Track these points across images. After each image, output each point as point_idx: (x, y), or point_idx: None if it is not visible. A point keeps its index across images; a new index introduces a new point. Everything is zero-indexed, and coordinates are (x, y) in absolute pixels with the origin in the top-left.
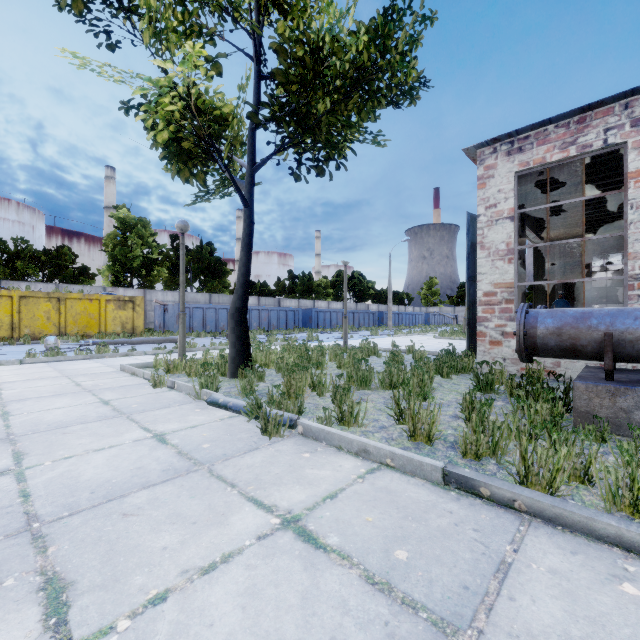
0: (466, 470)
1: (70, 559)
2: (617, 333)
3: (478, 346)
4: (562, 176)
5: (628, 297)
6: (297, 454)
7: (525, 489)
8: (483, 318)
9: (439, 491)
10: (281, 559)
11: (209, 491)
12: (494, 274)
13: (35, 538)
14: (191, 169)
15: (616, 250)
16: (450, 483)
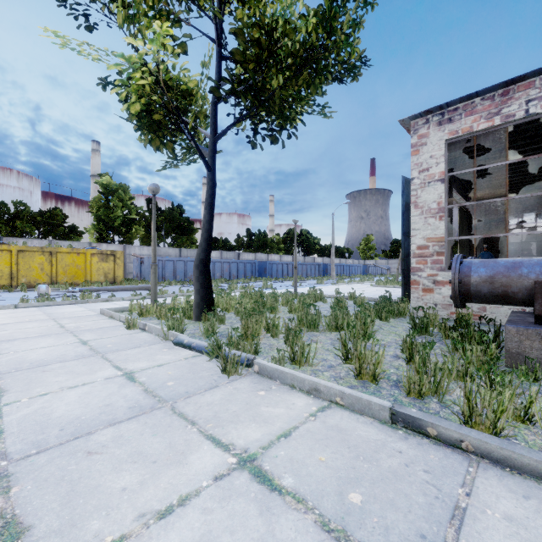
0: (413, 410)
1: (31, 501)
2: None
3: (412, 293)
4: (486, 144)
5: None
6: (253, 392)
7: (472, 430)
8: (417, 268)
9: (387, 430)
10: (237, 502)
11: (170, 429)
12: (426, 230)
13: (0, 477)
14: (161, 139)
15: (530, 210)
16: (397, 422)
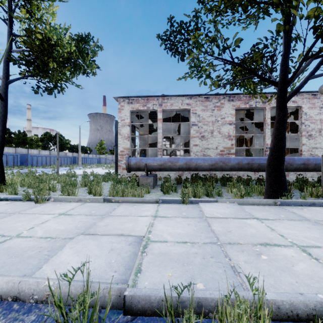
0: (109, 197)
1: None
2: (147, 163)
3: (118, 170)
4: (145, 113)
5: (158, 154)
6: (54, 205)
7: (121, 197)
8: (120, 160)
9: (102, 203)
10: (63, 218)
11: (26, 216)
12: (124, 144)
13: None
14: None
15: (164, 137)
16: (105, 201)
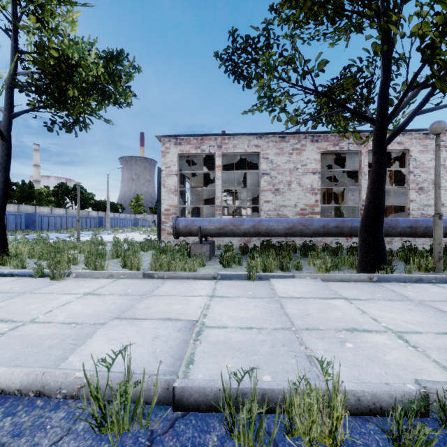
0: (150, 271)
1: None
2: (202, 227)
3: (162, 236)
4: (198, 158)
5: (216, 214)
6: (77, 282)
7: (167, 272)
8: (164, 222)
9: (141, 280)
10: (90, 299)
11: (40, 296)
12: (169, 200)
13: None
14: None
15: (224, 191)
16: (145, 277)
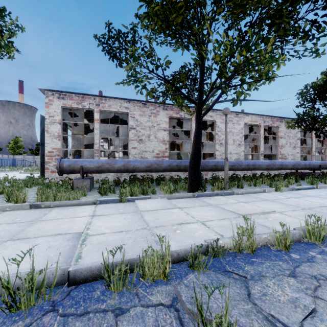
0: (37, 202)
1: None
2: (83, 166)
3: (46, 173)
4: (79, 111)
5: (95, 156)
6: None
7: (53, 202)
8: (48, 162)
9: (29, 210)
10: None
11: None
12: (53, 144)
13: None
14: None
15: (101, 138)
16: (32, 208)
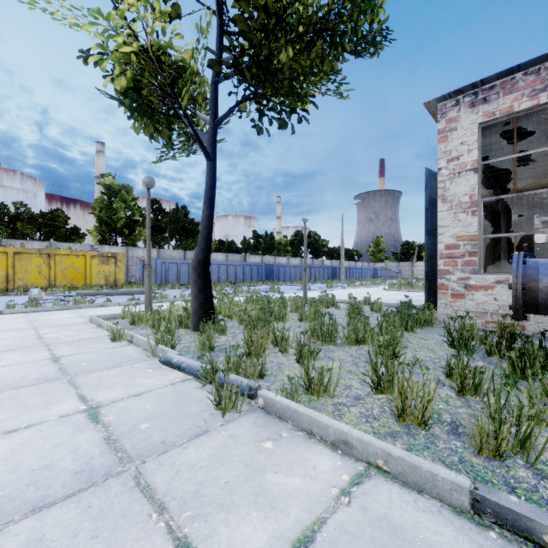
0: (512, 498)
1: None
2: None
3: (439, 299)
4: (523, 130)
5: None
6: (256, 443)
7: None
8: (445, 271)
9: (470, 529)
10: None
11: (124, 522)
12: (456, 227)
13: None
14: (156, 125)
15: None
16: (483, 513)
